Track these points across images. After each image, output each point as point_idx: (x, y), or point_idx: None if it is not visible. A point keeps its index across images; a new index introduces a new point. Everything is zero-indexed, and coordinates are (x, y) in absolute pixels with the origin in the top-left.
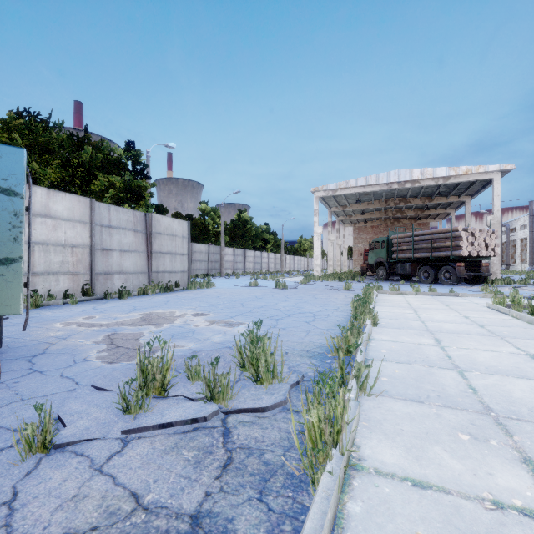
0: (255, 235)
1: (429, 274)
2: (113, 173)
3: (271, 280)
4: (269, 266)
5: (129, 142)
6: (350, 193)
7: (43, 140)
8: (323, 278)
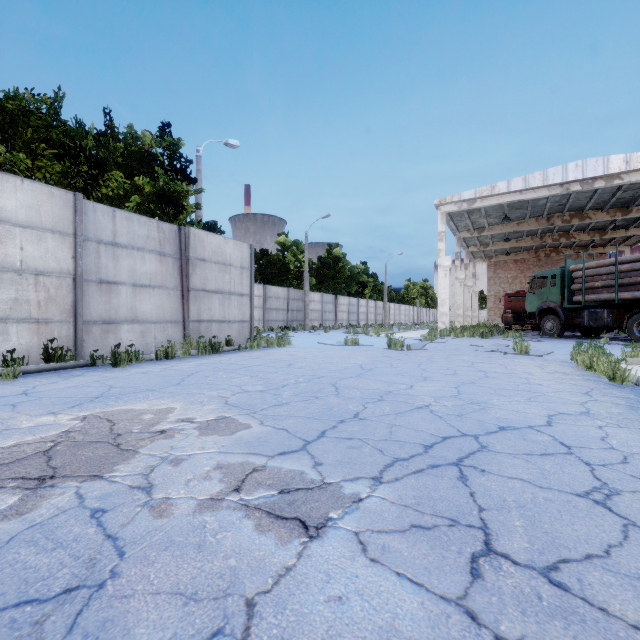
0: (350, 277)
1: None
2: (141, 174)
3: (375, 336)
4: (368, 317)
5: (163, 125)
6: (496, 203)
7: (15, 107)
8: (455, 333)
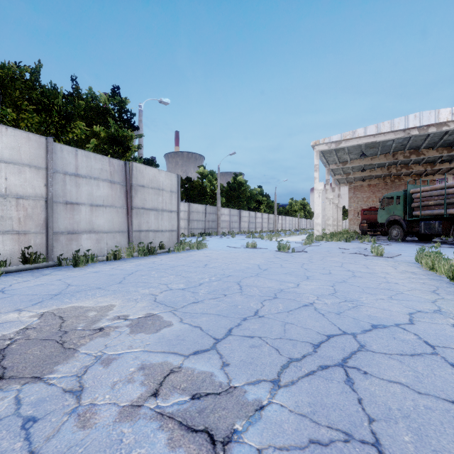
0: (250, 197)
1: None
2: (98, 124)
3: (268, 240)
4: (263, 226)
5: (114, 88)
6: (356, 144)
7: (4, 74)
8: (326, 238)
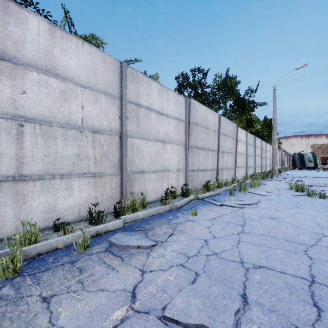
0: None
1: None
2: None
3: None
4: None
5: None
6: (321, 143)
7: None
8: None
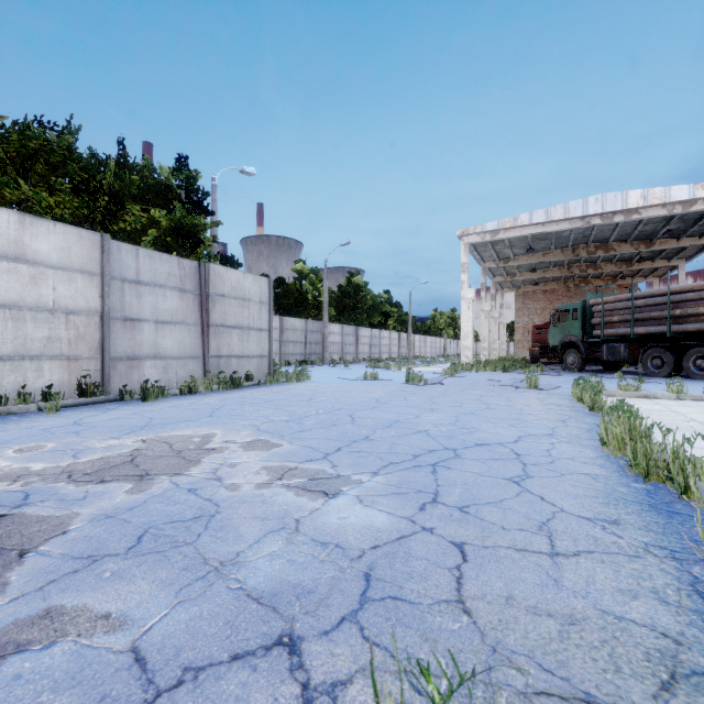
0: (372, 307)
1: (663, 362)
2: (158, 207)
3: (397, 370)
4: (392, 350)
5: (181, 157)
6: (519, 235)
7: (37, 146)
8: (477, 367)
